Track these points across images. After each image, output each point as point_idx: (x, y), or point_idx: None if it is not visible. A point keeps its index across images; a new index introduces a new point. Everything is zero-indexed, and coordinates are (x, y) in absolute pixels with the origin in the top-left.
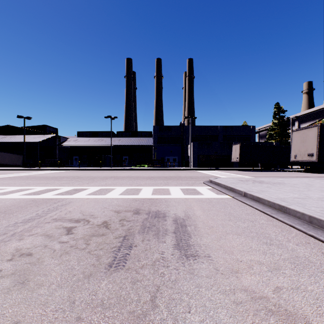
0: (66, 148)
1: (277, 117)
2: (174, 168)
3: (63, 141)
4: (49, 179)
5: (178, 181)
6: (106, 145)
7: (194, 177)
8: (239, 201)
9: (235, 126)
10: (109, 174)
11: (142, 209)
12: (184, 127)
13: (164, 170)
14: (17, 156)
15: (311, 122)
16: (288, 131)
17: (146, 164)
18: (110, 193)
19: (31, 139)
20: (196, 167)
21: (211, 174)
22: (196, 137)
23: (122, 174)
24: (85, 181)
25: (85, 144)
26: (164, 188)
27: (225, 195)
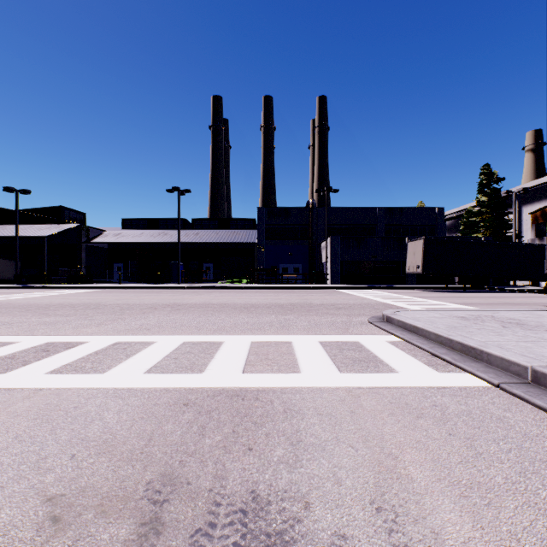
0: (100, 249)
1: (485, 190)
2: (297, 286)
3: (94, 236)
4: (27, 311)
5: (310, 317)
6: (171, 243)
7: (342, 306)
8: (542, 412)
9: (407, 209)
10: (167, 299)
11: (187, 480)
12: (313, 210)
13: (278, 289)
14: (9, 262)
15: (542, 202)
16: (508, 216)
17: (244, 278)
18: (126, 364)
19: (32, 232)
20: (338, 283)
21: (373, 298)
22: (336, 229)
23: (193, 298)
24: (101, 317)
25: (133, 241)
26: (280, 340)
27: (459, 371)
